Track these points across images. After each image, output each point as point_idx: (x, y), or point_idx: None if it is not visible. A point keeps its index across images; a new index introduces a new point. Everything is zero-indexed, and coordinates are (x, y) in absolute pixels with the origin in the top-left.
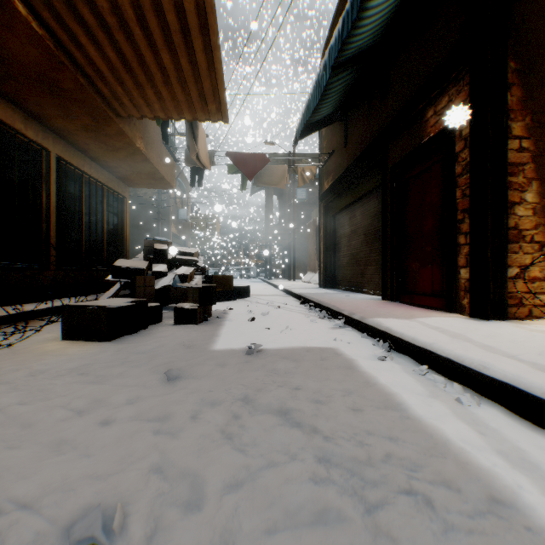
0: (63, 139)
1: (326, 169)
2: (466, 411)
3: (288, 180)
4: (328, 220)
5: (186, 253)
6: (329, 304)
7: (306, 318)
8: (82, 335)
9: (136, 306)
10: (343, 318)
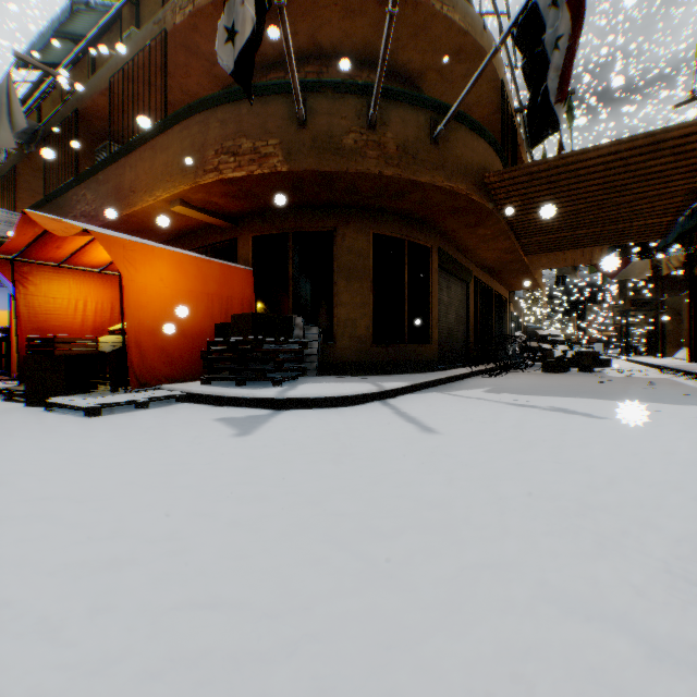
0: (495, 280)
1: (693, 256)
2: (696, 382)
3: (648, 271)
4: (696, 302)
5: (554, 335)
6: (676, 367)
7: (658, 373)
8: (549, 370)
9: (565, 362)
10: (682, 373)
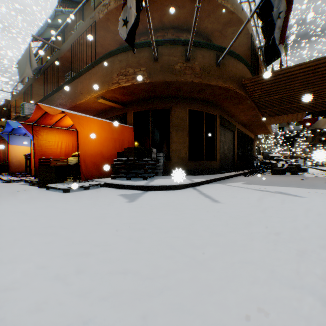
0: (247, 130)
1: None
2: None
3: None
4: None
5: (277, 156)
6: None
7: None
8: (275, 173)
9: (283, 169)
10: None
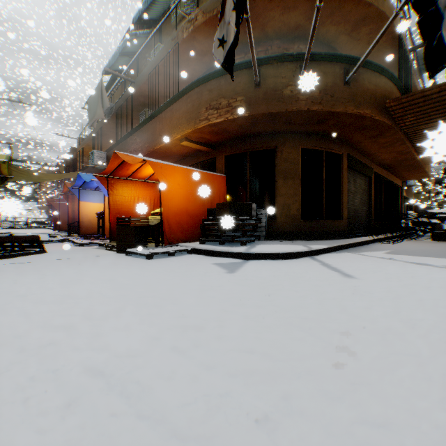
0: (390, 174)
1: None
2: None
3: None
4: None
5: (441, 212)
6: None
7: None
8: (437, 239)
9: None
10: None
